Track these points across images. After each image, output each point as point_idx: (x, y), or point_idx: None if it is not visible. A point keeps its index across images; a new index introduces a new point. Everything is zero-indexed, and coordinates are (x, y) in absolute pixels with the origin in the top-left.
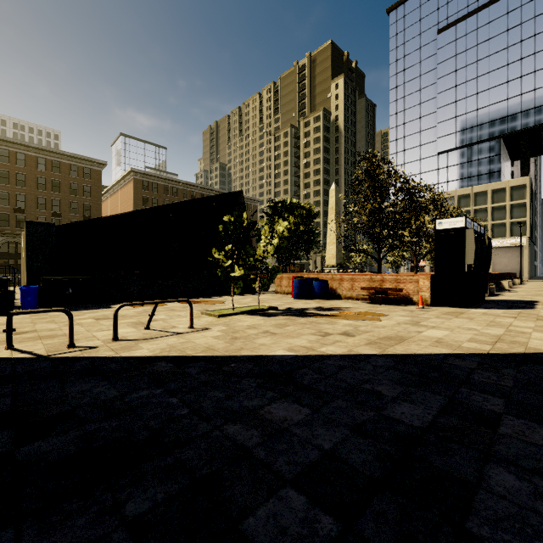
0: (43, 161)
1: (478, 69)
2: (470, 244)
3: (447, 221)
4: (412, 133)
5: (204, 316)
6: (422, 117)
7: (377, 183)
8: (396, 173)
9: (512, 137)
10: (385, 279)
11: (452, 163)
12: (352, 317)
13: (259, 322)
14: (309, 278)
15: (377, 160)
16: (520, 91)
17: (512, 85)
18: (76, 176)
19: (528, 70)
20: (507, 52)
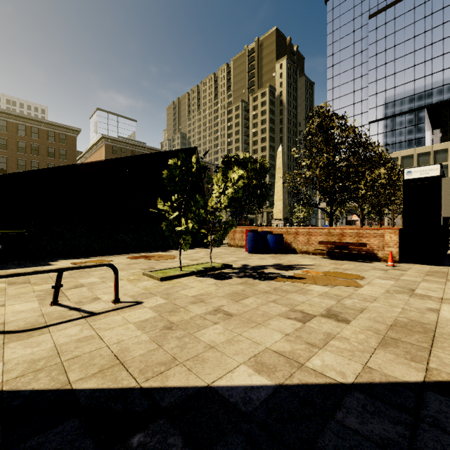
0: (23, 128)
1: (405, 48)
2: (447, 195)
3: (418, 169)
4: (347, 105)
5: (143, 279)
6: (356, 91)
7: (331, 136)
8: (349, 127)
9: (434, 107)
10: (345, 233)
11: (382, 131)
12: (323, 281)
13: (209, 290)
14: (263, 232)
15: (330, 114)
16: (442, 67)
17: (435, 62)
18: (53, 141)
19: (449, 49)
20: (431, 33)
